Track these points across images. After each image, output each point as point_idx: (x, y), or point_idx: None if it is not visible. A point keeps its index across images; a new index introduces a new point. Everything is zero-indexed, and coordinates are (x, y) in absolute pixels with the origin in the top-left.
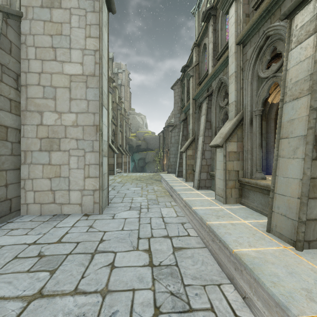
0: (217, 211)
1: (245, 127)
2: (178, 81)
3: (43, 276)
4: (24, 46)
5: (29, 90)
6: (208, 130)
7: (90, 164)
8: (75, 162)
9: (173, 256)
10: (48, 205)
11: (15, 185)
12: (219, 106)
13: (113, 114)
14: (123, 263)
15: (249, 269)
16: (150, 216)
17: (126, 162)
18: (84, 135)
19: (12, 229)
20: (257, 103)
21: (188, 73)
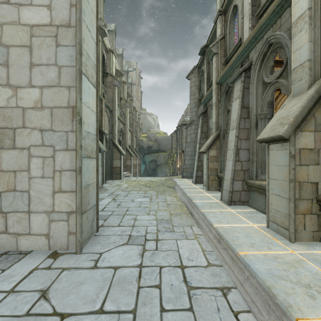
0: (292, 265)
1: None
2: (194, 68)
3: None
4: None
5: None
6: (244, 119)
7: (63, 170)
8: (39, 166)
9: None
10: None
11: None
12: (262, 83)
13: (121, 112)
14: None
15: None
16: (159, 263)
17: (135, 164)
18: (53, 124)
19: None
20: None
21: (211, 49)
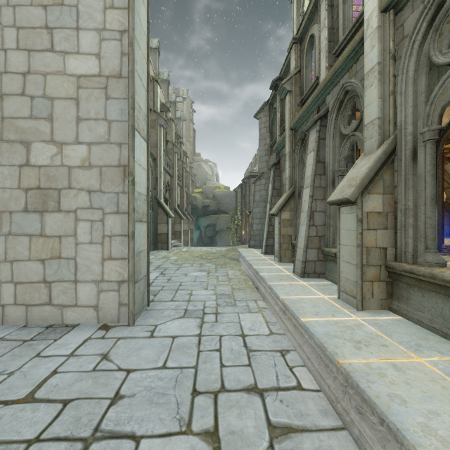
0: (351, 328)
1: (400, 165)
2: (265, 105)
3: None
4: None
5: (7, 104)
6: (319, 176)
7: (113, 235)
8: (86, 231)
9: None
10: (40, 308)
11: None
12: (339, 134)
13: (168, 159)
14: None
15: None
16: (220, 333)
17: (187, 230)
18: (102, 184)
19: None
20: (428, 117)
21: (284, 86)
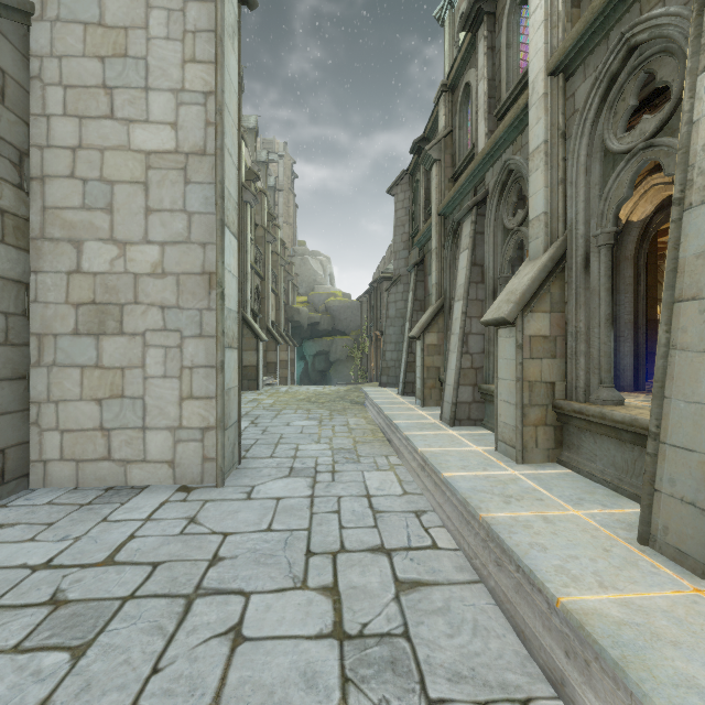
0: (504, 482)
1: (571, 276)
2: (403, 175)
3: (52, 665)
4: (36, 85)
5: (50, 189)
6: (476, 285)
7: (195, 366)
8: (159, 361)
9: (395, 607)
10: (95, 464)
11: (14, 418)
12: (502, 228)
13: (257, 253)
14: (266, 628)
15: (610, 662)
16: (338, 493)
17: (285, 360)
18: (180, 298)
19: (1, 526)
20: (602, 216)
21: (429, 153)
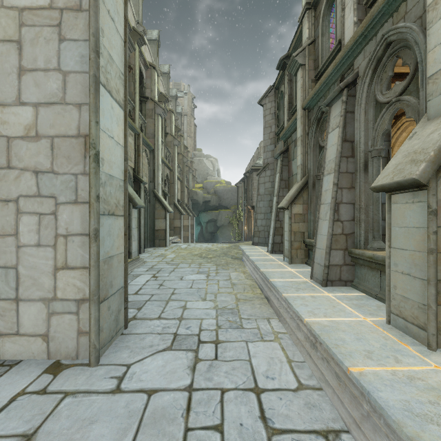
0: None
1: None
2: (270, 90)
3: None
4: None
5: None
6: (346, 159)
7: (70, 234)
8: (32, 228)
9: None
10: None
11: None
12: (374, 104)
13: (167, 152)
14: None
15: None
16: (221, 384)
17: (187, 225)
18: (54, 162)
19: None
20: None
21: (295, 59)
